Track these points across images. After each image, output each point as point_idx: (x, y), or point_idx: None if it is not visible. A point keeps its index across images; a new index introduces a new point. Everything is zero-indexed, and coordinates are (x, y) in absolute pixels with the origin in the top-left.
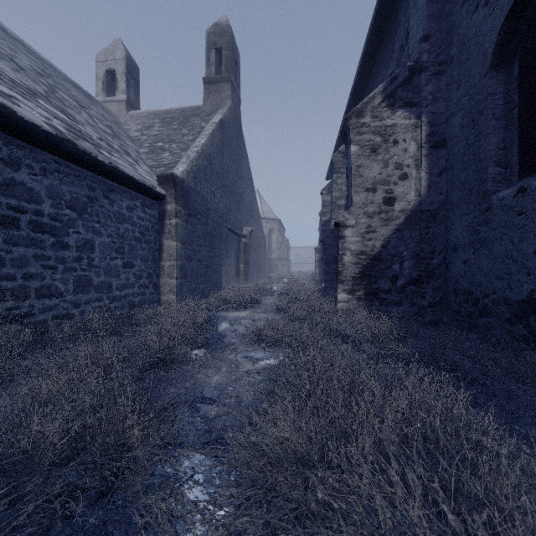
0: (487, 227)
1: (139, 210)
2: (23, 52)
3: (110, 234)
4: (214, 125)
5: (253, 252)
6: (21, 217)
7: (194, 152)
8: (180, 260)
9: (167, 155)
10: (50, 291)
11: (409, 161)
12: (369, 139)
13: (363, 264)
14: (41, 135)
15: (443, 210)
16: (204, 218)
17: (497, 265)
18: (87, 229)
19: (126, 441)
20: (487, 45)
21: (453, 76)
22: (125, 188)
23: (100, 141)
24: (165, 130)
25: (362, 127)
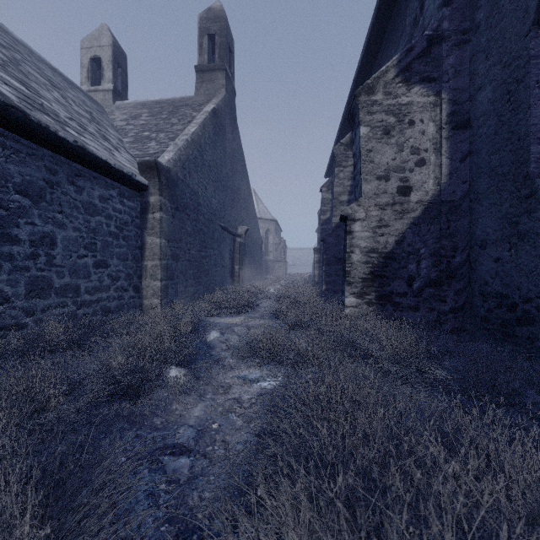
0: (530, 217)
1: (116, 201)
2: None
3: (78, 228)
4: (206, 113)
5: (249, 253)
6: None
7: (183, 140)
8: (165, 259)
9: (153, 144)
10: None
11: (427, 144)
12: (381, 119)
13: (374, 263)
14: None
15: (466, 201)
16: (194, 213)
17: None
18: (45, 220)
19: None
20: None
21: (480, 44)
22: (97, 174)
23: (68, 120)
24: (153, 119)
25: (373, 106)
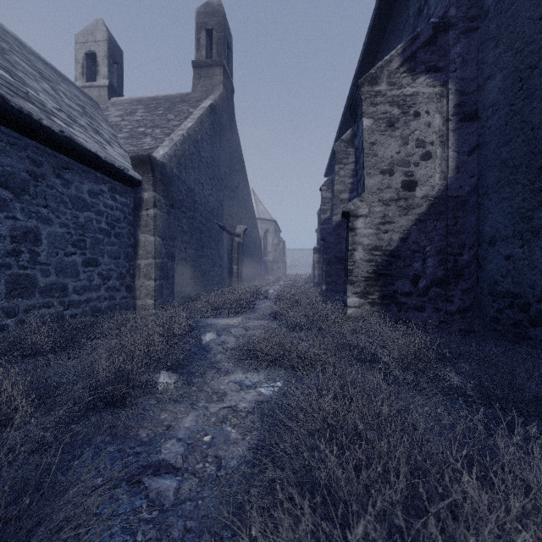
0: None
1: (107, 196)
2: None
3: (65, 224)
4: (203, 109)
5: (247, 253)
6: None
7: (179, 135)
8: (159, 257)
9: (148, 140)
10: None
11: (433, 137)
12: (385, 111)
13: (377, 261)
14: None
15: (474, 196)
16: (191, 211)
17: None
18: (29, 215)
19: None
20: None
21: (489, 31)
22: (87, 167)
23: (56, 111)
24: (149, 115)
25: (376, 97)
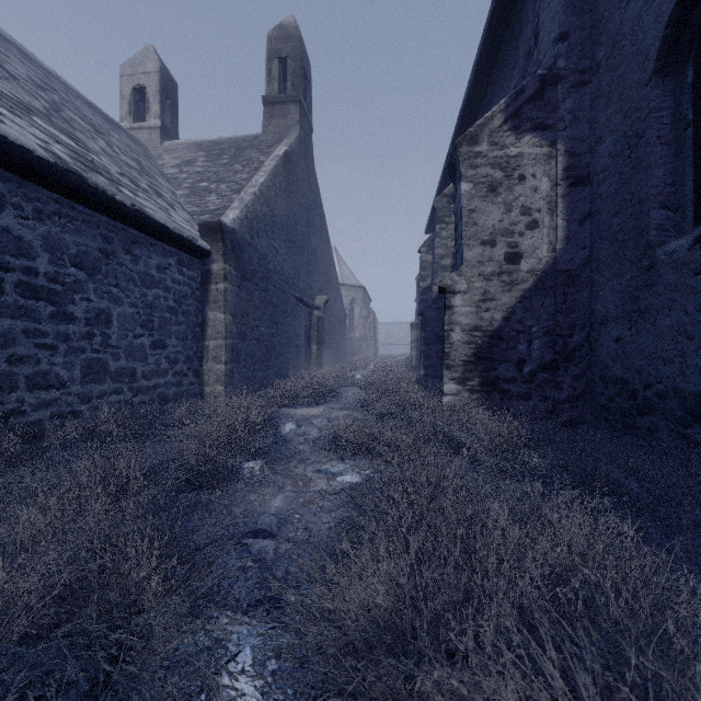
0: (650, 292)
1: (174, 271)
2: (18, 58)
3: (134, 303)
4: (277, 159)
5: (329, 329)
6: (5, 277)
7: (250, 193)
8: (230, 338)
9: (213, 198)
10: (48, 380)
11: (540, 203)
12: (486, 174)
13: (477, 343)
14: (33, 163)
15: (586, 270)
16: (264, 282)
17: (665, 343)
18: (101, 296)
19: (138, 603)
20: (650, 43)
21: (600, 88)
22: (154, 239)
23: (120, 177)
24: (211, 165)
25: (476, 158)
